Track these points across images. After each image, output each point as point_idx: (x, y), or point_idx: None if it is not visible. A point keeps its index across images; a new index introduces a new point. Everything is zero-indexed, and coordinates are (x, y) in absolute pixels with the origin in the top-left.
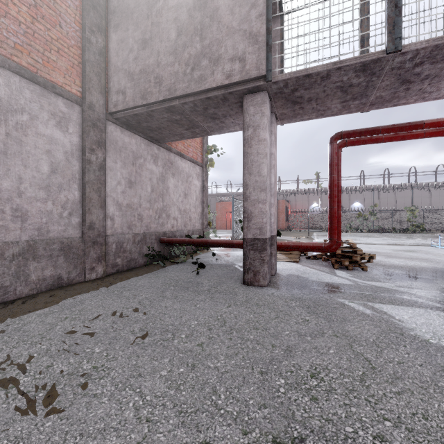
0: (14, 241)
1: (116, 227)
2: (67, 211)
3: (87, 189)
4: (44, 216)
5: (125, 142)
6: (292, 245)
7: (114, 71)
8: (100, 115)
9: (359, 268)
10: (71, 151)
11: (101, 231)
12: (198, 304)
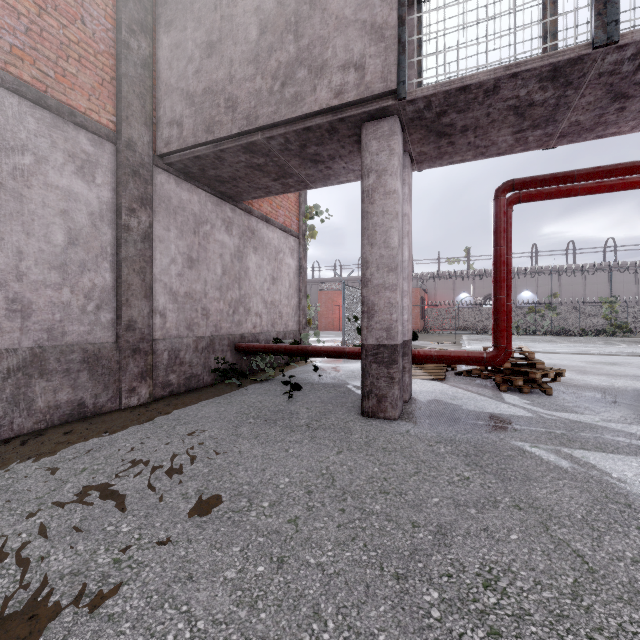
0: (10, 348)
1: (169, 328)
2: (94, 303)
3: (124, 269)
4: (57, 311)
5: (182, 200)
6: (435, 354)
7: (165, 91)
8: (144, 158)
9: (539, 390)
10: (99, 212)
11: (146, 333)
12: (290, 448)
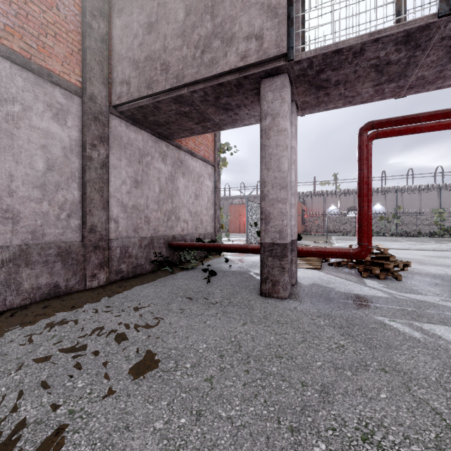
0: (4, 245)
1: (121, 231)
2: (65, 213)
3: (88, 188)
4: (38, 218)
5: (130, 138)
6: (315, 250)
7: (117, 59)
8: (102, 108)
9: (391, 277)
10: (69, 147)
11: (104, 234)
12: (207, 320)
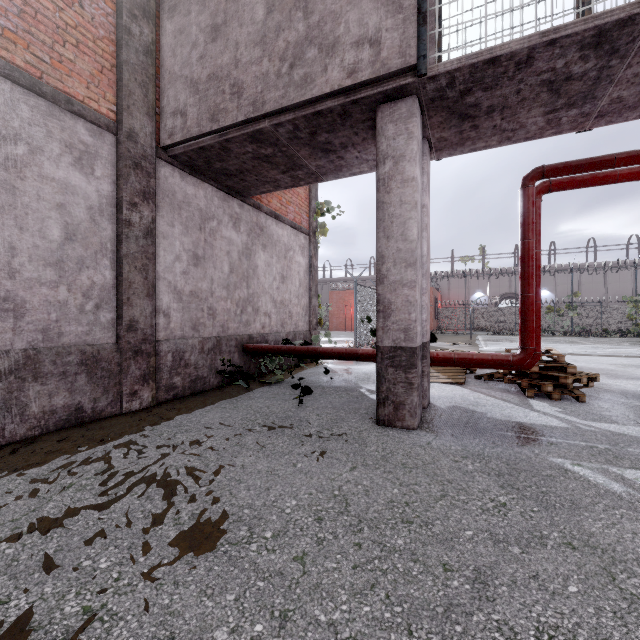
0: (1, 349)
1: (174, 328)
2: (93, 302)
3: (125, 266)
4: (53, 310)
5: (187, 194)
6: (456, 357)
7: (168, 80)
8: (146, 150)
9: (570, 396)
10: (98, 206)
11: (148, 334)
12: (298, 462)
